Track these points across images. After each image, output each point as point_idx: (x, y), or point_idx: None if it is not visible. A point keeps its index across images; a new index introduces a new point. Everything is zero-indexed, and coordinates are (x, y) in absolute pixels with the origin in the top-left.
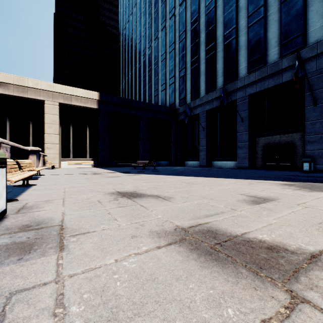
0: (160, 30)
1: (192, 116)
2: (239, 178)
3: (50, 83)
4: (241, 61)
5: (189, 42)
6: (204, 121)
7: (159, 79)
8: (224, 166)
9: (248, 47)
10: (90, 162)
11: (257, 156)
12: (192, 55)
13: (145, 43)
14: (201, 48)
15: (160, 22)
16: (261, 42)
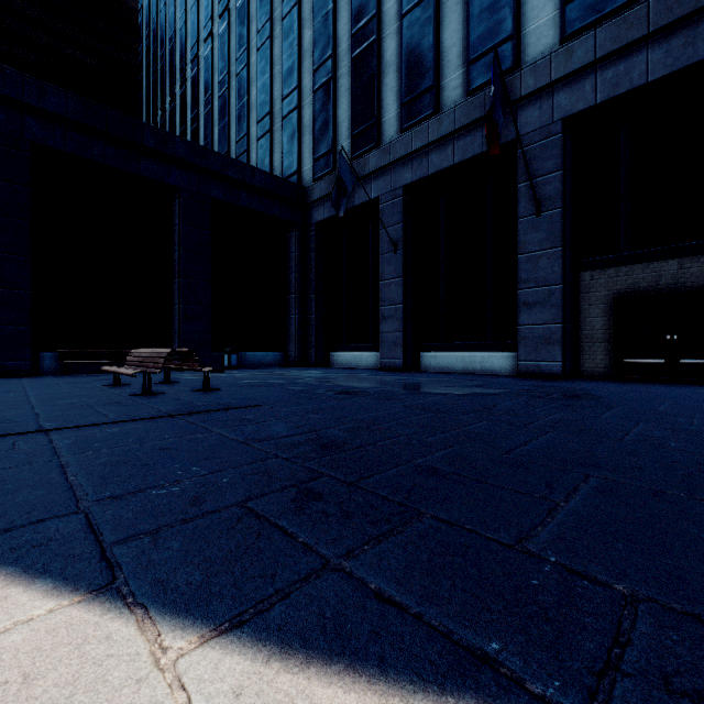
0: None
1: (354, 210)
2: None
3: None
4: (536, 5)
5: None
6: (397, 221)
7: (252, 104)
8: (462, 367)
9: None
10: None
11: (587, 335)
12: (354, 14)
13: (209, 2)
14: None
15: None
16: None
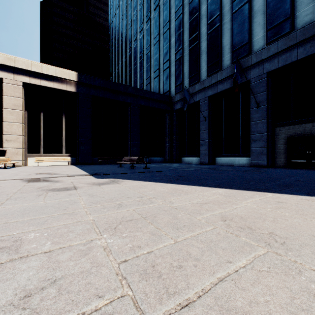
0: (152, 10)
1: (190, 105)
2: None
3: (10, 56)
4: (257, 31)
5: (186, 17)
6: (206, 109)
7: (152, 65)
8: (231, 163)
9: (266, 11)
10: (65, 159)
11: (278, 151)
12: (190, 33)
13: (136, 27)
14: (202, 23)
15: (152, 2)
16: (287, 1)
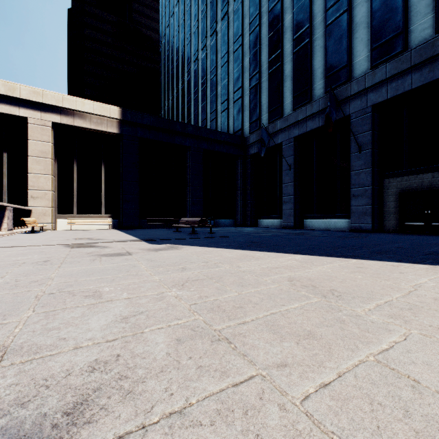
0: (219, 20)
1: (270, 148)
2: (420, 260)
3: (36, 89)
4: (359, 49)
5: (265, 30)
6: (291, 154)
7: (218, 94)
8: (324, 227)
9: (371, 23)
10: (105, 221)
11: (387, 211)
12: (270, 51)
13: (196, 42)
14: (286, 38)
15: (219, 8)
16: (398, 10)
